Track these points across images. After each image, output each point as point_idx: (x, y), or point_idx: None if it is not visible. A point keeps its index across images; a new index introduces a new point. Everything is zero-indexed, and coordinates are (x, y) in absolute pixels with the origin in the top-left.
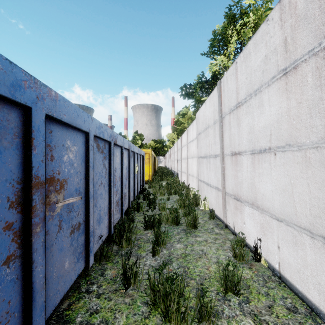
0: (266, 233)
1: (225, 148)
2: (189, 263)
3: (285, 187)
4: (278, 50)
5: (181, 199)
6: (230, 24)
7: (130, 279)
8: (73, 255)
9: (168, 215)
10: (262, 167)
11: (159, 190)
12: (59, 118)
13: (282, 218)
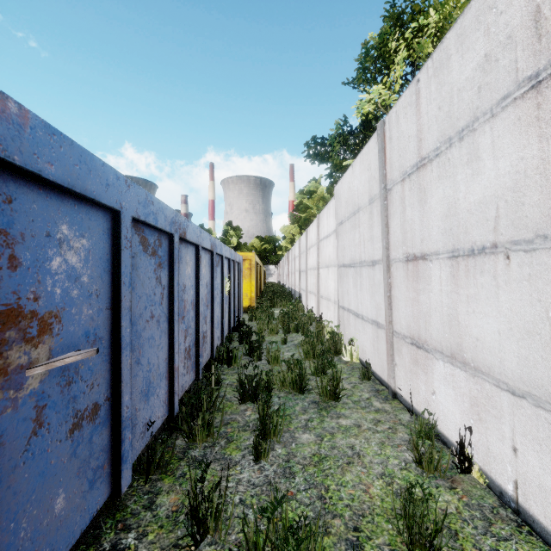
0: (484, 418)
1: (393, 247)
2: (328, 478)
3: (532, 325)
4: (518, 38)
5: (307, 341)
6: (395, 30)
7: (206, 520)
8: (78, 477)
9: (285, 373)
10: (476, 283)
11: (268, 324)
12: (33, 170)
13: (525, 391)
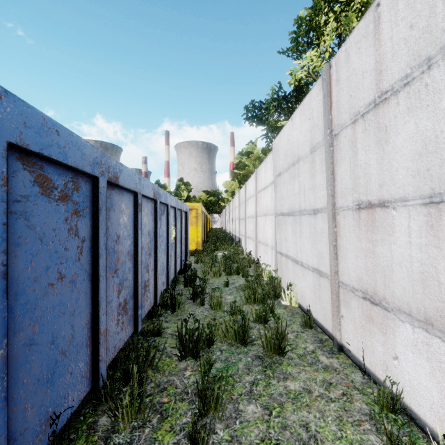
0: None
1: (340, 194)
2: None
3: None
4: None
5: (248, 285)
6: (325, 4)
7: None
8: None
9: (228, 324)
10: None
11: (212, 267)
12: None
13: None
